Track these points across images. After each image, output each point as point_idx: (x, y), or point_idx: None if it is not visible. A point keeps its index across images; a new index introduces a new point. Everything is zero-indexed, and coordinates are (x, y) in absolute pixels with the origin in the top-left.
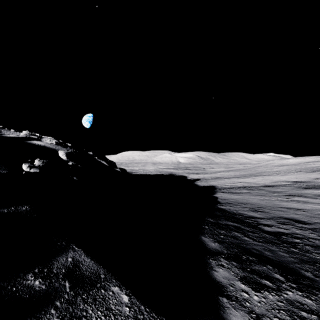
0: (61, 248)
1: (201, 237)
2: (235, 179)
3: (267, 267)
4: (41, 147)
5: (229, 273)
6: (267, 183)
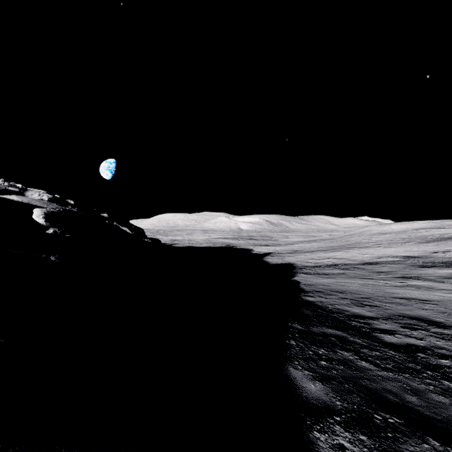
0: None
1: (287, 370)
2: (320, 253)
3: (430, 445)
4: (22, 205)
5: None
6: (366, 259)
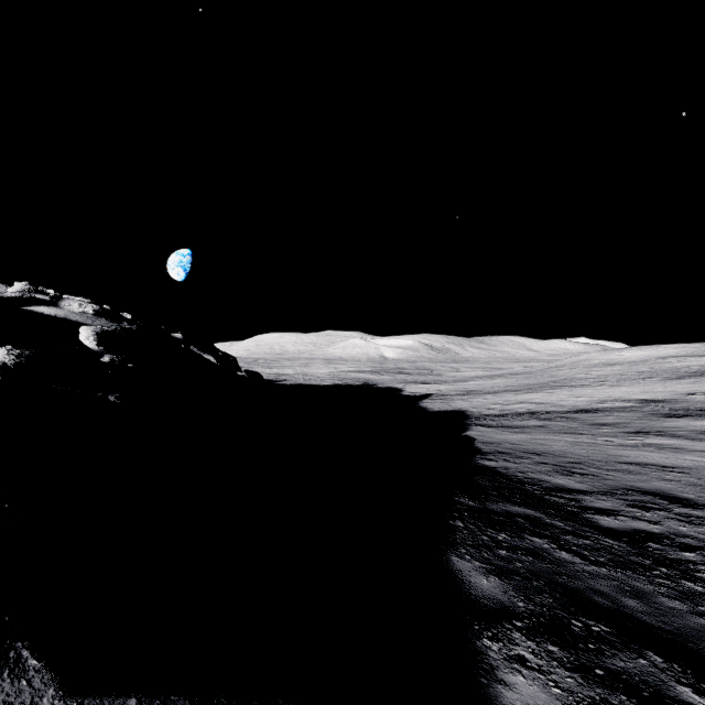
0: None
1: (449, 559)
2: (509, 395)
3: (649, 661)
4: (55, 320)
5: (548, 692)
6: (581, 404)
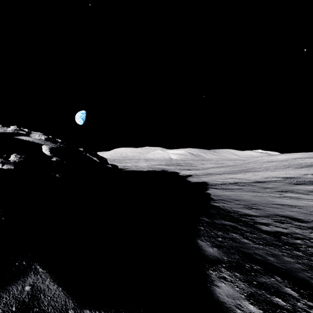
0: (19, 271)
1: (197, 241)
2: (226, 175)
3: (275, 279)
4: (29, 142)
5: (234, 289)
6: (258, 179)
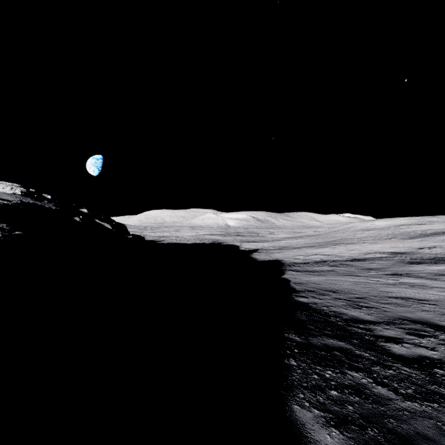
0: None
1: (292, 409)
2: (307, 249)
3: None
4: None
5: None
6: (354, 255)
